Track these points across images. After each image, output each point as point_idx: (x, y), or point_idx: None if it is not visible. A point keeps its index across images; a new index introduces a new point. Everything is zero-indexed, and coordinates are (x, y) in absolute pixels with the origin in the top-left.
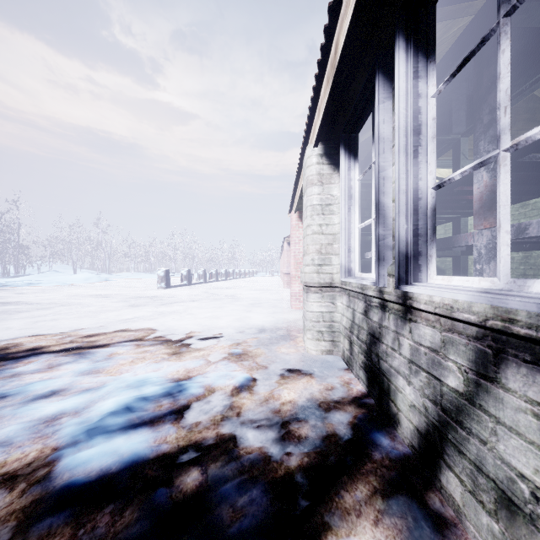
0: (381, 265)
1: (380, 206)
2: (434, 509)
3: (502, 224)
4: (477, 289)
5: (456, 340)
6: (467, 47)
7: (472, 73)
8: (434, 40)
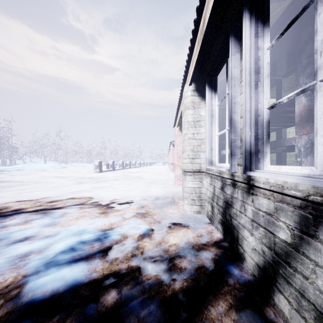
0: (233, 158)
1: (232, 120)
2: (270, 319)
3: (318, 130)
4: (302, 175)
5: (285, 208)
6: (290, 17)
7: (291, 35)
8: (269, 12)
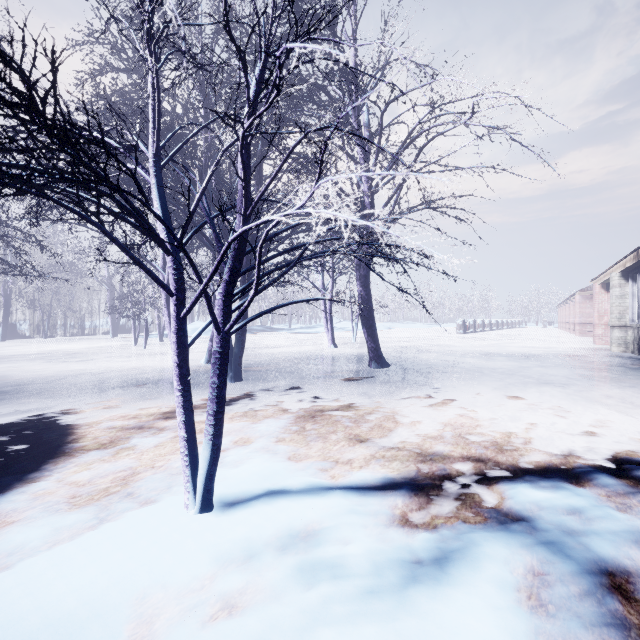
0: (639, 319)
1: (639, 305)
2: None
3: None
4: None
5: None
6: None
7: None
8: None
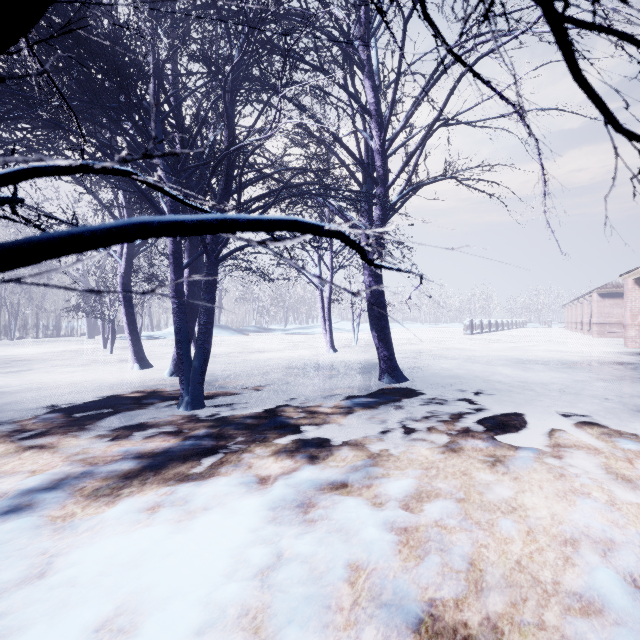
0: None
1: None
2: None
3: None
4: None
5: None
6: None
7: None
8: None
